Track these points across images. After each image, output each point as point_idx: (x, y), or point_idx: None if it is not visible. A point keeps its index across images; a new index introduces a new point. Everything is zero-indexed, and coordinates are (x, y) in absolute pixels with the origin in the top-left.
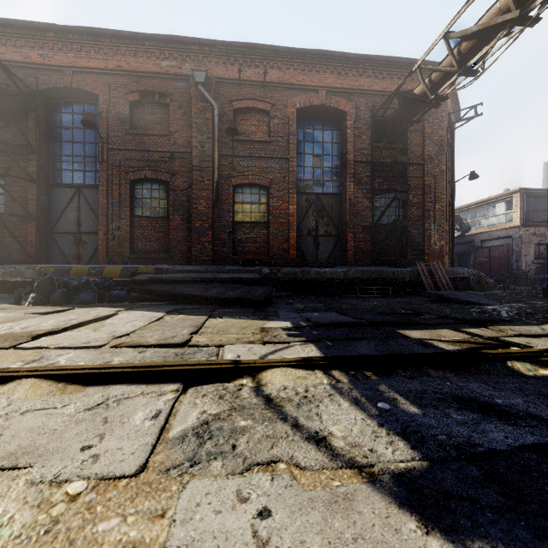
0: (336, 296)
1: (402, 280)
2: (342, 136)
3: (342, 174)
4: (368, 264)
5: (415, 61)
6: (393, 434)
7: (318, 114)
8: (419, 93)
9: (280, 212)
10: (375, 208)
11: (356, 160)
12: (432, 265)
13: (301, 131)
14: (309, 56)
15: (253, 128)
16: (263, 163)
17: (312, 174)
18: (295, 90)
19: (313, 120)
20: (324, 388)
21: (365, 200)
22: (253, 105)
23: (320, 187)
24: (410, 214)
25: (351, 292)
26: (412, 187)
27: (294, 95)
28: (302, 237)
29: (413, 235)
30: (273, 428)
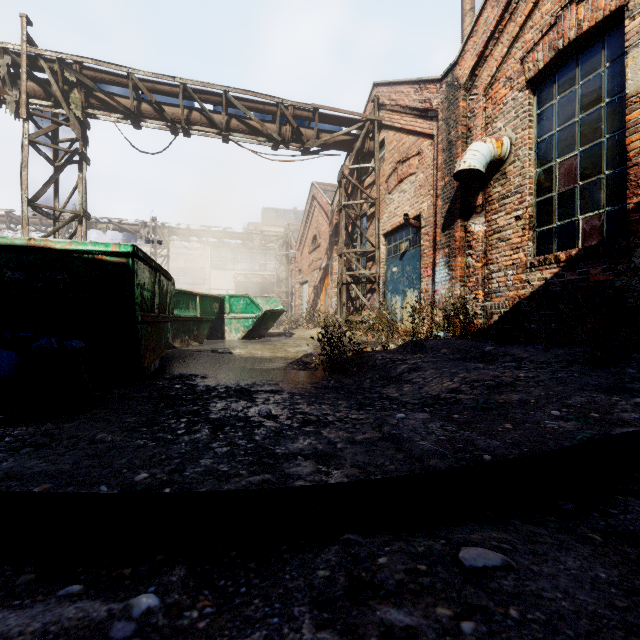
0: None
1: None
2: None
3: None
4: None
5: None
6: None
7: None
8: None
9: None
10: None
11: None
12: None
13: None
14: None
15: None
16: None
17: None
18: None
19: None
20: None
21: None
22: None
23: None
24: None
25: None
26: None
27: None
28: None
29: None
30: None
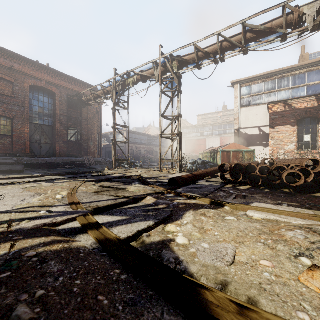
0: (51, 169)
1: (79, 162)
2: (53, 102)
3: (53, 118)
4: (66, 156)
5: (85, 82)
6: (64, 177)
7: (41, 89)
8: (84, 100)
9: (20, 131)
10: (69, 134)
11: (60, 114)
12: (89, 157)
13: (32, 94)
14: (37, 64)
15: (2, 88)
16: (9, 106)
17: (38, 115)
18: (29, 76)
19: (39, 91)
20: (55, 176)
21: (64, 131)
22: (3, 77)
23: (42, 121)
24: (83, 138)
25: (58, 167)
26: (84, 128)
27: (28, 78)
28: (32, 143)
29: (84, 146)
30: (50, 178)
